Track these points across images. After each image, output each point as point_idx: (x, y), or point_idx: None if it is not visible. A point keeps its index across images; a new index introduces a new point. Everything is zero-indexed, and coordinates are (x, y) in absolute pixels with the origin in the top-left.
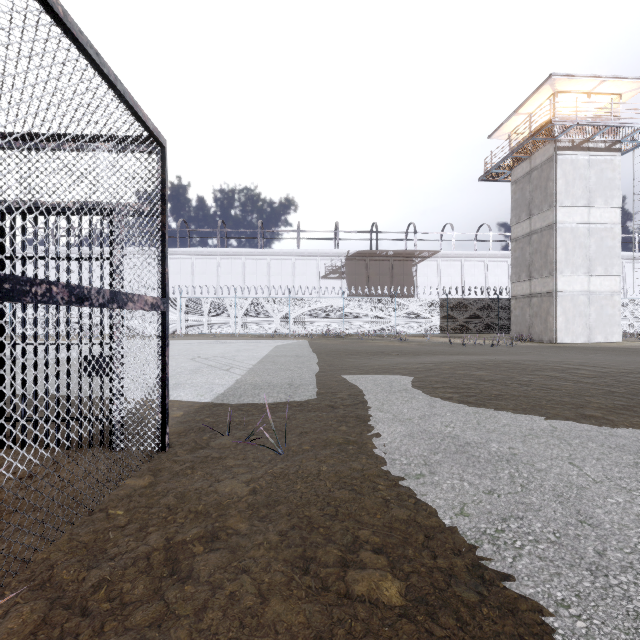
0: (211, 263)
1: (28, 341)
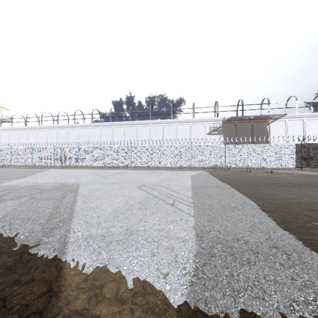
0: (146, 128)
1: (58, 169)
